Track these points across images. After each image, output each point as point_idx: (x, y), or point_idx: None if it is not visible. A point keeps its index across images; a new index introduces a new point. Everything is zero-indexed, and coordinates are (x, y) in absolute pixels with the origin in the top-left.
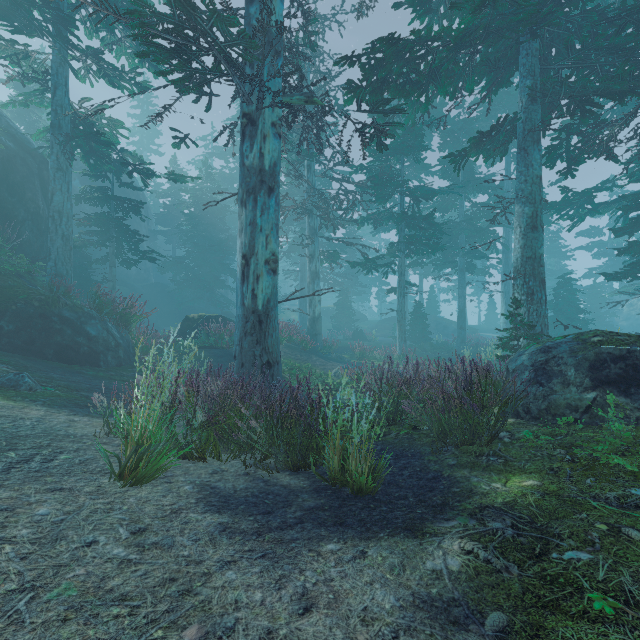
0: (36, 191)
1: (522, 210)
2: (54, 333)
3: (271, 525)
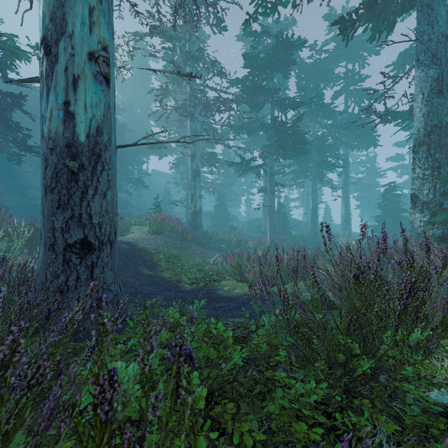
0: None
1: (425, 73)
2: None
3: None
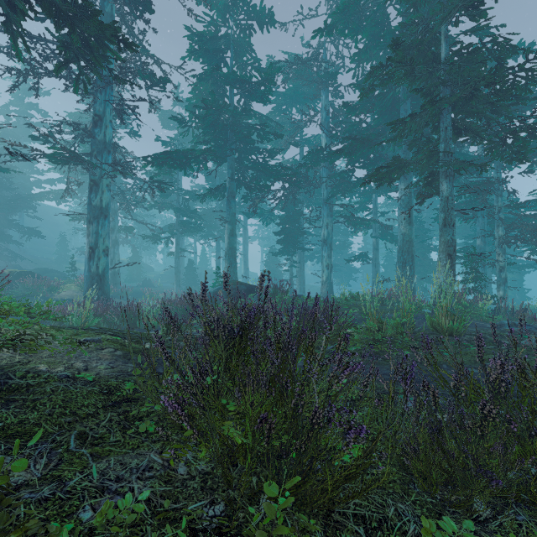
0: None
1: (228, 227)
2: None
3: None
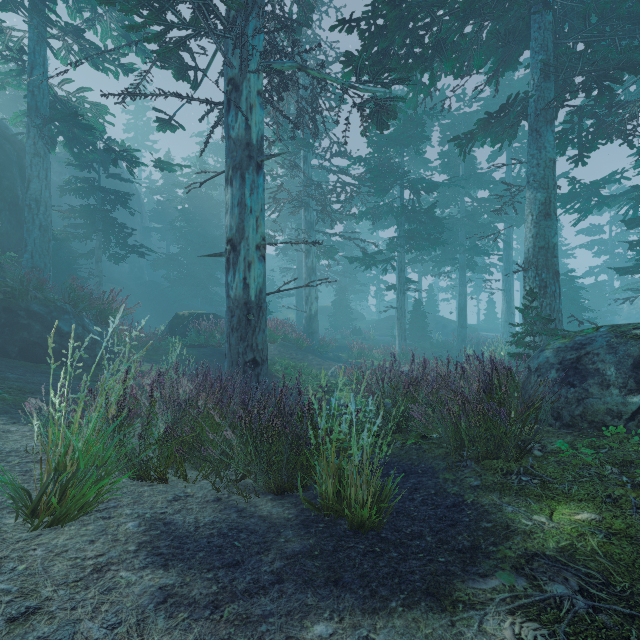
0: (14, 180)
1: (534, 196)
2: (20, 329)
3: (236, 588)
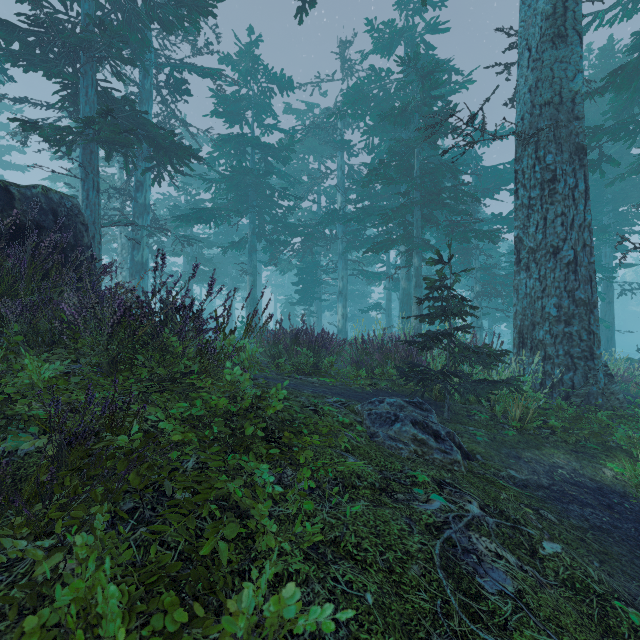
0: None
1: (250, 278)
2: None
3: None
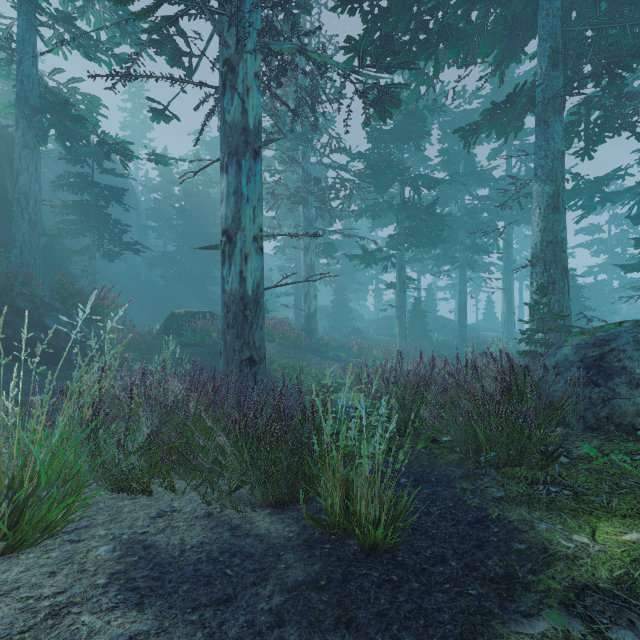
0: (3, 173)
1: (542, 189)
2: (3, 326)
3: (226, 634)
